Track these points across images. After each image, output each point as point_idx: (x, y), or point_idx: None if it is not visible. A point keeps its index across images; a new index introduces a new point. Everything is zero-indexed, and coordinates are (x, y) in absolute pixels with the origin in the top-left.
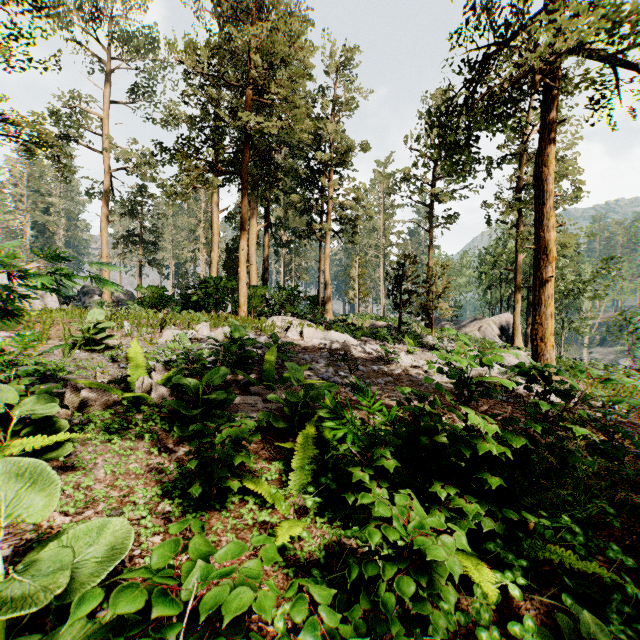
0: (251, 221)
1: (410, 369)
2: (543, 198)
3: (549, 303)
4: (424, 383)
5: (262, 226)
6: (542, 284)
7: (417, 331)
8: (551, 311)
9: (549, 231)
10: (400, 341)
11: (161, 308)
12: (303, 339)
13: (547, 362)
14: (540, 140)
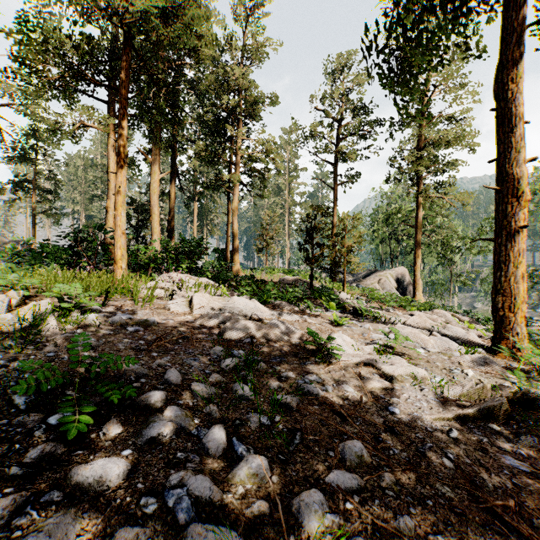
0: (153, 168)
1: (362, 373)
2: (511, 123)
3: (520, 261)
4: (422, 438)
5: (165, 174)
6: (510, 236)
7: (332, 288)
8: (522, 271)
9: (520, 166)
10: (315, 300)
11: (37, 261)
12: (192, 311)
13: (518, 338)
14: (506, 49)
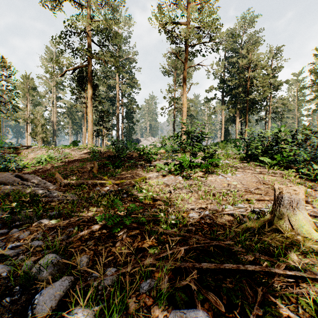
0: (236, 118)
1: None
2: None
3: None
4: None
5: (241, 119)
6: None
7: None
8: None
9: None
10: None
11: None
12: None
13: None
14: None
